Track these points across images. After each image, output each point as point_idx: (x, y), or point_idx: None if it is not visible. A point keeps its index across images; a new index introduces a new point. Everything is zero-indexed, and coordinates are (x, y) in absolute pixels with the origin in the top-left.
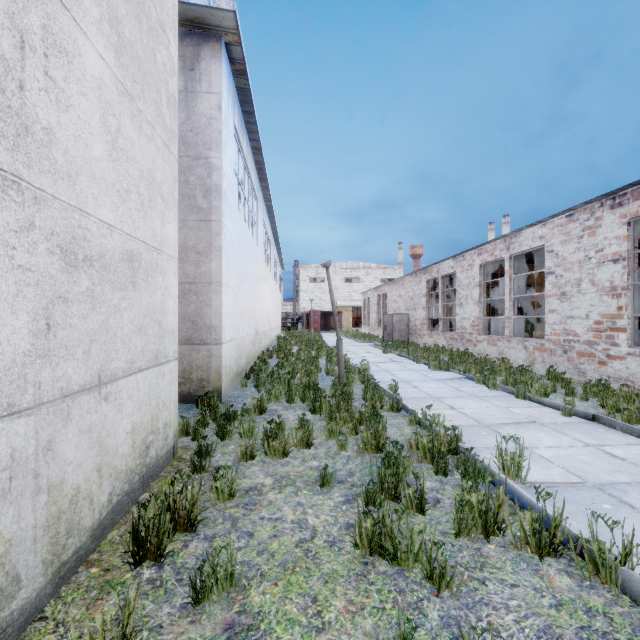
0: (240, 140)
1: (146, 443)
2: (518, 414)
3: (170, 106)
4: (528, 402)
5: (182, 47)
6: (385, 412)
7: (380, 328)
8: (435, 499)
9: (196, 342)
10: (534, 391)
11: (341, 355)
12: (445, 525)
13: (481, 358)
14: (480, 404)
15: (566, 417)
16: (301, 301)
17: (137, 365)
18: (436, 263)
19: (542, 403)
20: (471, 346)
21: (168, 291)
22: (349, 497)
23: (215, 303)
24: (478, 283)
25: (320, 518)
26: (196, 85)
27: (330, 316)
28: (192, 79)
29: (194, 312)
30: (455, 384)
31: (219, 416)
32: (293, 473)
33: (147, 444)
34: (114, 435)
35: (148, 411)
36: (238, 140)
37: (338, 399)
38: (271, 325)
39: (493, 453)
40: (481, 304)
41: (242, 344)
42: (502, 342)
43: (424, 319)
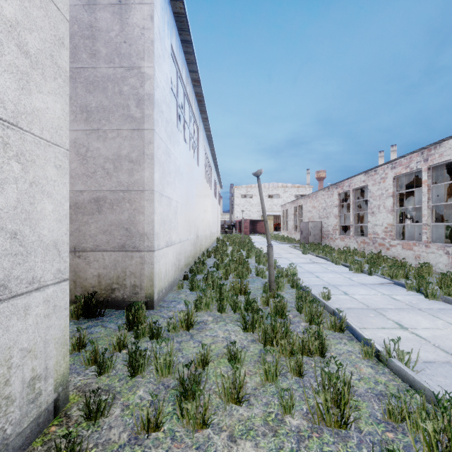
0: (179, 66)
1: None
2: None
3: None
4: None
5: None
6: (325, 331)
7: (296, 232)
8: None
9: (129, 249)
10: None
11: (271, 261)
12: None
13: (397, 261)
14: (432, 322)
15: None
16: (235, 212)
17: None
18: (348, 178)
19: None
20: (384, 249)
21: (41, 188)
22: None
23: (147, 210)
24: (391, 194)
25: None
26: None
27: (256, 223)
28: None
29: (127, 219)
30: (385, 290)
31: (131, 344)
32: None
33: None
34: None
35: None
36: (177, 66)
37: (274, 320)
38: (211, 230)
39: None
40: (394, 212)
41: (181, 248)
42: (419, 247)
43: (336, 225)
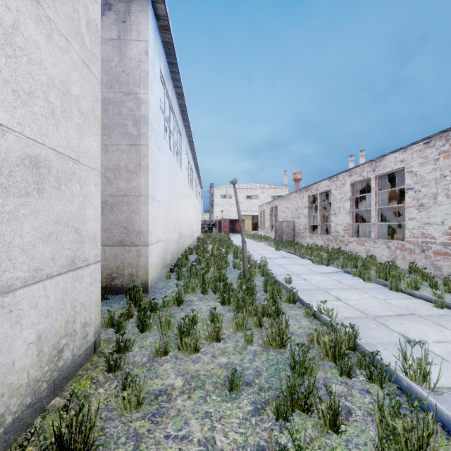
0: (166, 85)
1: (58, 347)
2: (397, 306)
3: (90, 29)
4: (401, 294)
5: (116, 3)
6: (283, 303)
7: (272, 231)
8: (346, 409)
9: (127, 244)
10: (406, 285)
11: (245, 254)
12: (364, 450)
13: (352, 255)
14: (361, 296)
15: (439, 309)
16: (215, 212)
17: (45, 272)
18: (315, 183)
19: (413, 295)
20: (343, 245)
21: (88, 200)
22: (258, 405)
23: (143, 212)
24: (349, 197)
25: (228, 437)
26: (127, 34)
27: (236, 223)
28: (124, 29)
29: (126, 219)
30: (336, 277)
31: (140, 310)
32: (203, 372)
33: (59, 348)
34: (8, 350)
35: (61, 315)
36: (164, 85)
37: (244, 293)
38: (192, 229)
39: (389, 349)
40: (351, 213)
41: (168, 244)
42: (369, 243)
43: (306, 225)
